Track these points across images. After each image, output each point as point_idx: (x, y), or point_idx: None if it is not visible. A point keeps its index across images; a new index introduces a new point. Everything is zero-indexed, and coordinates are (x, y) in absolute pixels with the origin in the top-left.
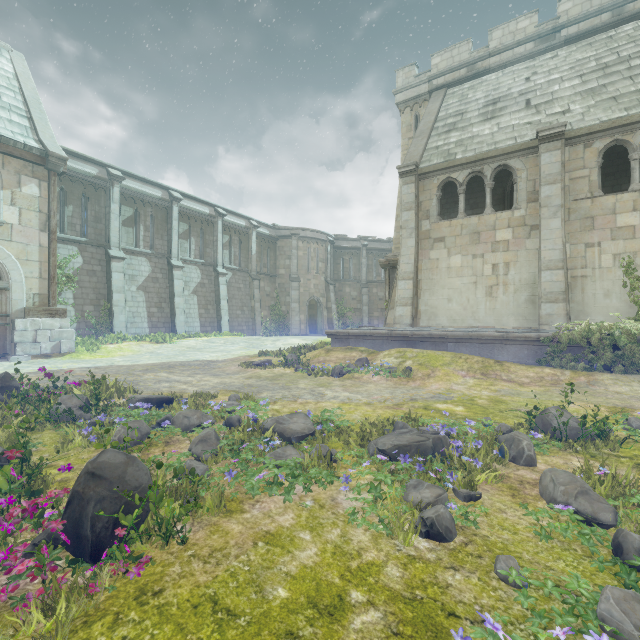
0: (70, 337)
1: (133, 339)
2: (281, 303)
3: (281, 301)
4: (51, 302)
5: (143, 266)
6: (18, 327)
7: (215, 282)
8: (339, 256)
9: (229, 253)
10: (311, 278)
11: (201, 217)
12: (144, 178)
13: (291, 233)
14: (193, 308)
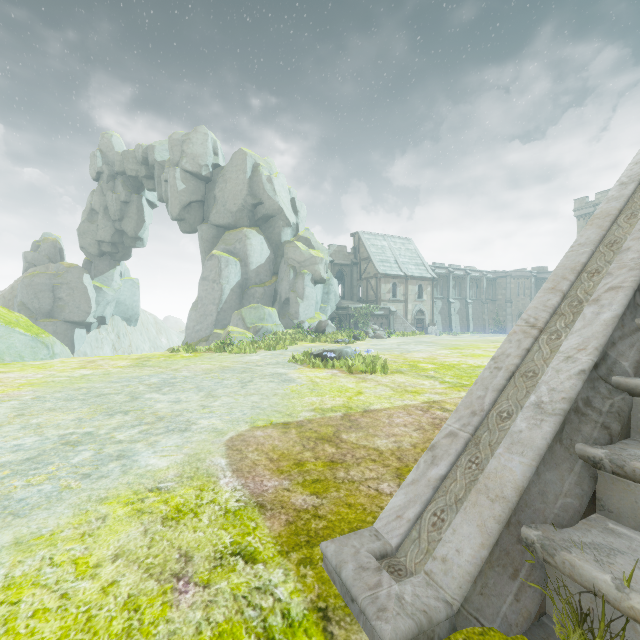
0: (438, 332)
1: (443, 334)
2: (499, 315)
3: (499, 314)
4: (433, 322)
5: (439, 303)
6: (428, 329)
7: (466, 307)
8: (540, 284)
9: (471, 291)
10: (519, 300)
11: (459, 277)
12: (440, 266)
13: (506, 275)
14: (457, 320)
